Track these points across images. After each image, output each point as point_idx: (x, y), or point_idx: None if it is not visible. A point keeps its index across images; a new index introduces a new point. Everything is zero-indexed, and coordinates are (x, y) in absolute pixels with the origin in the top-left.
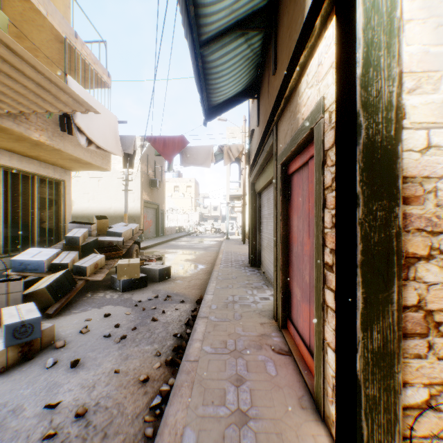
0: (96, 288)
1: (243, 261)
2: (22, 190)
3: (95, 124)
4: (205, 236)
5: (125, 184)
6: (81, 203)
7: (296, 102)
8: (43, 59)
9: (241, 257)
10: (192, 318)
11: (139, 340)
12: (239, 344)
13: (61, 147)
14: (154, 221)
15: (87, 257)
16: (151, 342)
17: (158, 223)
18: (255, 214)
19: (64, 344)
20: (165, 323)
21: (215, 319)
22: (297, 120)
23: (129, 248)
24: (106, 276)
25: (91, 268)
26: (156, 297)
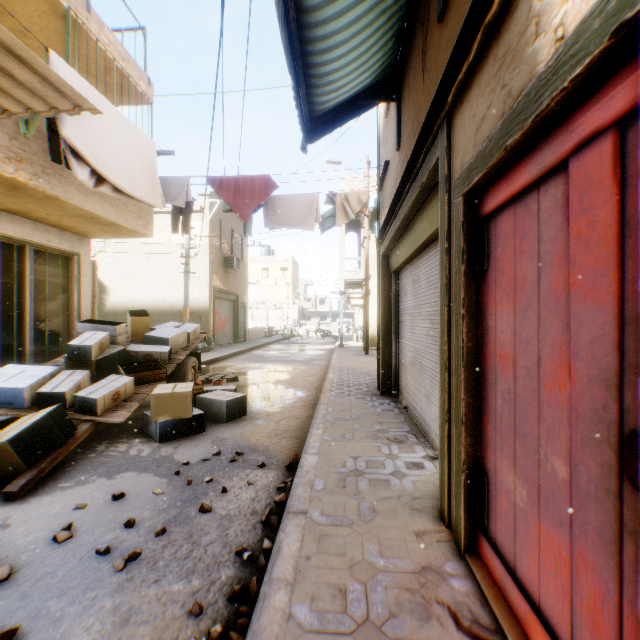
0: (118, 433)
1: (368, 385)
2: (3, 267)
3: (111, 149)
4: (307, 342)
5: (185, 263)
6: (121, 293)
7: (525, 17)
8: (39, 53)
9: (365, 377)
10: (277, 507)
11: (165, 563)
12: (376, 599)
13: (59, 192)
14: (230, 319)
15: (102, 382)
16: (188, 572)
17: (237, 323)
18: (389, 308)
19: (9, 573)
20: (223, 518)
21: (321, 518)
22: (531, 58)
23: (181, 363)
24: (141, 410)
25: (105, 402)
26: (216, 456)
